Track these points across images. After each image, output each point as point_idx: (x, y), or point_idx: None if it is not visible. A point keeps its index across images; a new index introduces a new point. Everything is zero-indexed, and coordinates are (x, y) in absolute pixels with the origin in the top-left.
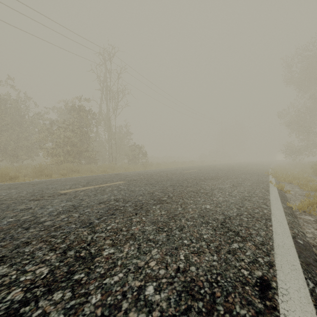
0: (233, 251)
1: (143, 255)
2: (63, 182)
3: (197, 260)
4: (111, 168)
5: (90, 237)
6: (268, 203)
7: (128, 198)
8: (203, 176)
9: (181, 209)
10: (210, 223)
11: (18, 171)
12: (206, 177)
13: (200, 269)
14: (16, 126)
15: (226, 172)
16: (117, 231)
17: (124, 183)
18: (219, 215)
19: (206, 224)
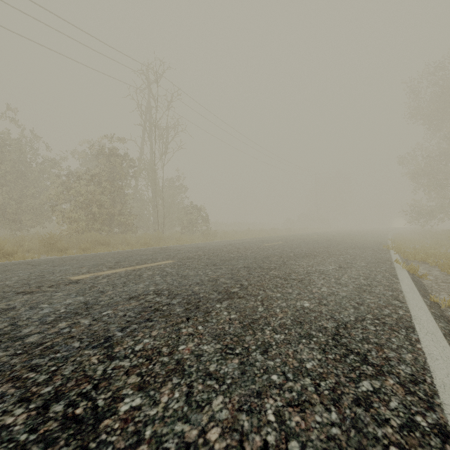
0: (365, 400)
1: (196, 411)
2: (80, 261)
3: (300, 423)
4: (157, 239)
5: (102, 370)
6: (401, 297)
7: (177, 290)
8: (292, 251)
9: (262, 310)
10: (314, 337)
11: (18, 244)
12: (297, 253)
13: (308, 447)
14: (19, 177)
15: (325, 245)
16: (152, 355)
17: (172, 263)
18: (326, 321)
19: (308, 338)
